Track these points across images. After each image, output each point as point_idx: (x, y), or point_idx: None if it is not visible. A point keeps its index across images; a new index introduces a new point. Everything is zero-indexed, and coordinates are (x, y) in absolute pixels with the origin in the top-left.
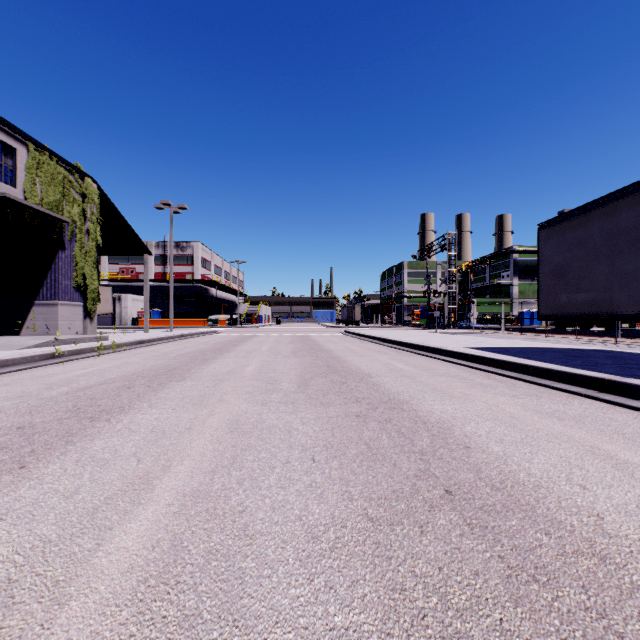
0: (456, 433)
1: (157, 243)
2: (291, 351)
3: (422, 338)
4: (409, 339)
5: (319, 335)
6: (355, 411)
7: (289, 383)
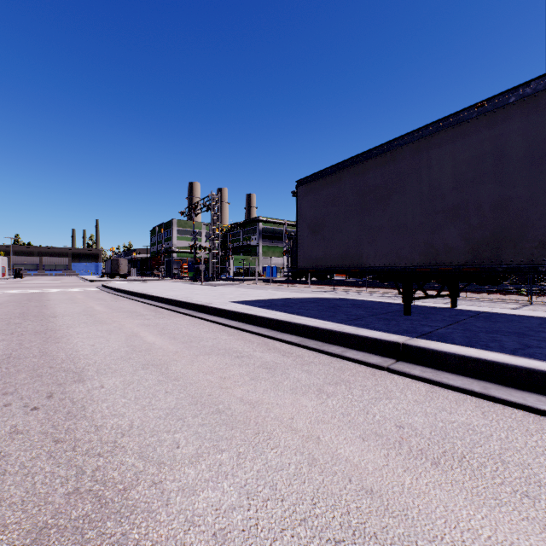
0: None
1: None
2: None
3: (188, 292)
4: (173, 294)
5: (63, 291)
6: None
7: None
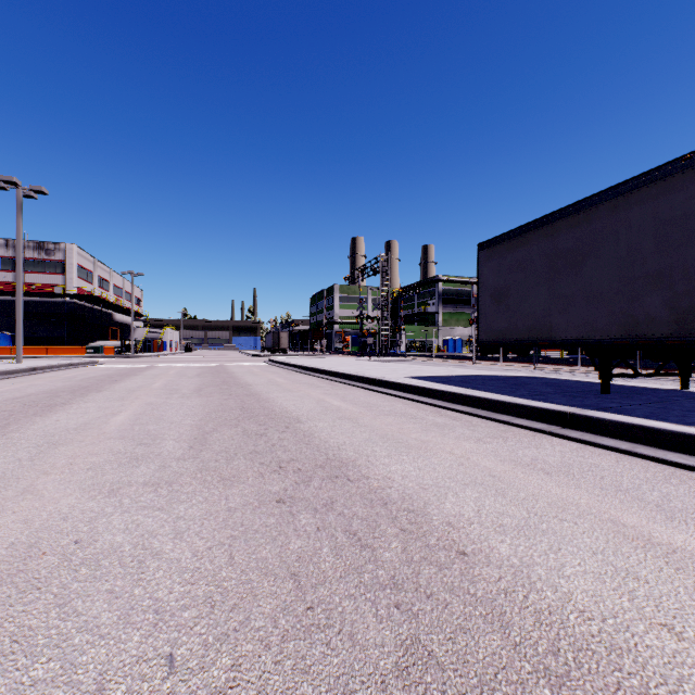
0: (435, 520)
1: (6, 241)
2: (195, 387)
3: (357, 367)
4: (344, 368)
5: (238, 365)
6: (276, 490)
7: (176, 441)
